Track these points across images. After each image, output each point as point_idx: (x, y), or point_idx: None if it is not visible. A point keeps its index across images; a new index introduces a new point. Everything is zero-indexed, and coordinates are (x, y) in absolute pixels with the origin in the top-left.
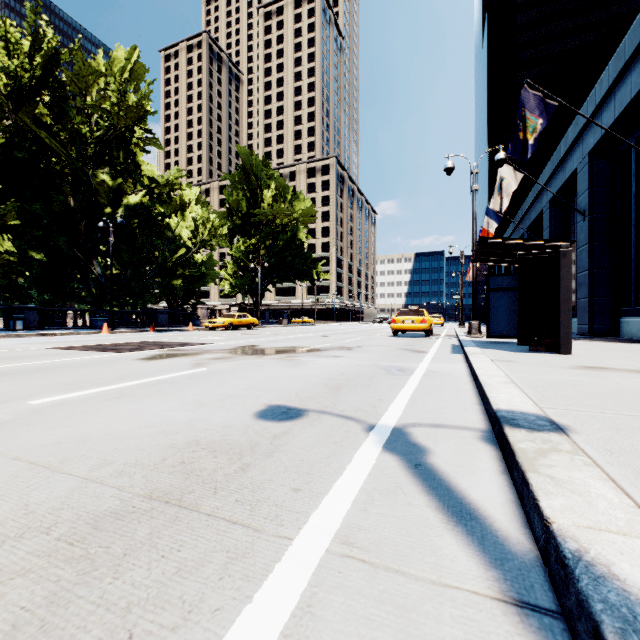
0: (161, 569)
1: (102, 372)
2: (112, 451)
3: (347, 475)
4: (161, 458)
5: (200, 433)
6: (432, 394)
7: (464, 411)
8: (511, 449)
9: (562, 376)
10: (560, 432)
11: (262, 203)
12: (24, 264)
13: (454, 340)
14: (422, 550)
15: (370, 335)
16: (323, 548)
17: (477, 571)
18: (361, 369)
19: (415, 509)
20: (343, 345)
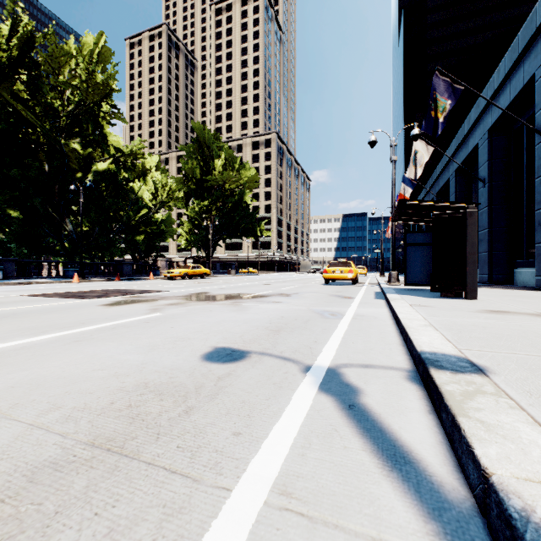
0: (92, 530)
1: (67, 317)
2: (63, 395)
3: (285, 417)
4: (109, 402)
5: (149, 375)
6: (361, 336)
7: (390, 352)
8: (438, 391)
9: (472, 319)
10: (481, 373)
11: (213, 171)
12: (4, 221)
13: (376, 287)
14: (360, 500)
15: (305, 283)
16: (261, 500)
17: (416, 524)
18: (298, 313)
19: (351, 453)
20: (282, 292)
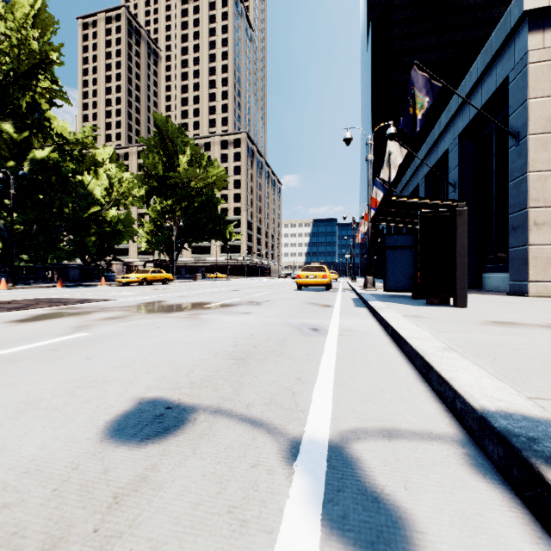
0: None
1: None
2: None
3: None
4: None
5: None
6: (359, 365)
7: (410, 395)
8: None
9: (489, 336)
10: None
11: (178, 167)
12: None
13: (352, 293)
14: None
15: (277, 289)
16: None
17: None
18: (271, 329)
19: None
20: (252, 300)
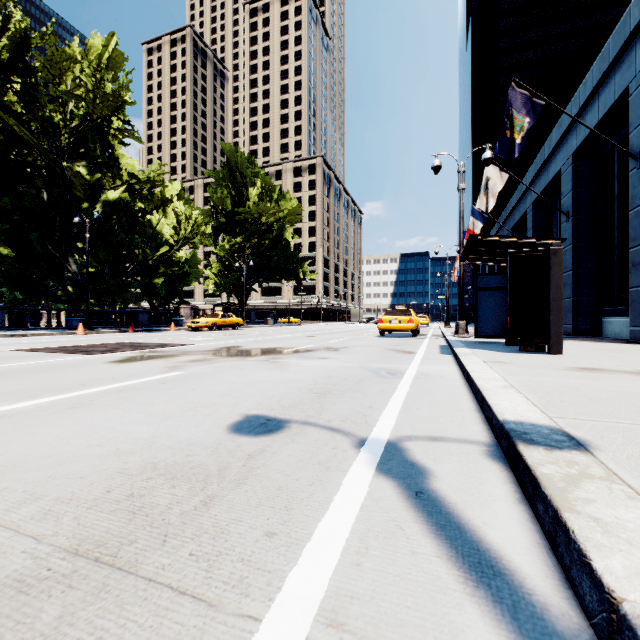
0: None
1: (64, 377)
2: (45, 481)
3: (334, 510)
4: (105, 490)
5: (160, 453)
6: (426, 400)
7: (463, 420)
8: (532, 474)
9: (561, 379)
10: (583, 450)
11: (247, 201)
12: None
13: (441, 340)
14: (438, 633)
15: (357, 335)
16: (302, 636)
17: None
18: (349, 372)
19: (422, 561)
20: (329, 346)
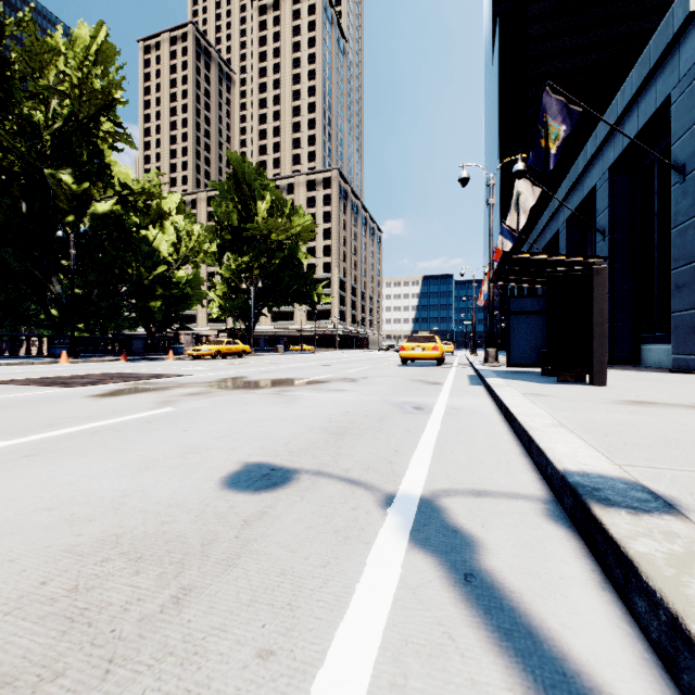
0: None
1: (30, 415)
2: None
3: (357, 608)
4: (39, 580)
5: (128, 520)
6: (461, 441)
7: (508, 467)
8: (623, 553)
9: (614, 414)
10: (677, 514)
11: (256, 216)
12: None
13: (469, 369)
14: None
15: (376, 364)
16: None
17: None
18: (369, 406)
19: None
20: (347, 376)
